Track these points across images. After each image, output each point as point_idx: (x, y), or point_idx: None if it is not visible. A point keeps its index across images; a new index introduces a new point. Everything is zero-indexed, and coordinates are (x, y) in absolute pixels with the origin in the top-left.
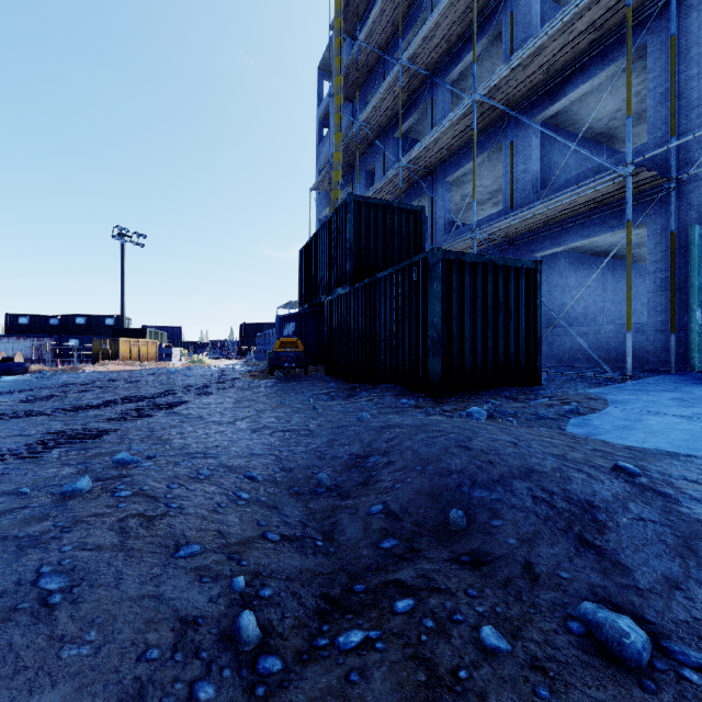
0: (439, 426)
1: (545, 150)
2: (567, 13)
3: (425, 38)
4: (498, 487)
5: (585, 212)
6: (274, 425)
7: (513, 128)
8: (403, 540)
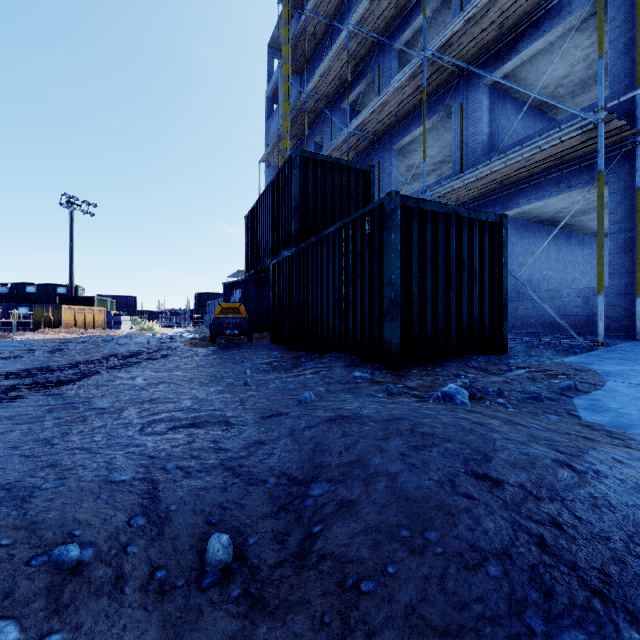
0: (419, 422)
1: (494, 115)
2: None
3: (373, 1)
4: (625, 626)
5: (539, 172)
6: (180, 413)
7: (463, 91)
8: None
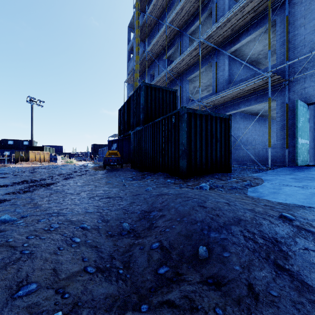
0: (187, 194)
1: (230, 67)
2: (242, 3)
3: (177, 13)
4: (224, 230)
5: (248, 94)
6: (102, 194)
7: (217, 56)
8: (171, 267)
